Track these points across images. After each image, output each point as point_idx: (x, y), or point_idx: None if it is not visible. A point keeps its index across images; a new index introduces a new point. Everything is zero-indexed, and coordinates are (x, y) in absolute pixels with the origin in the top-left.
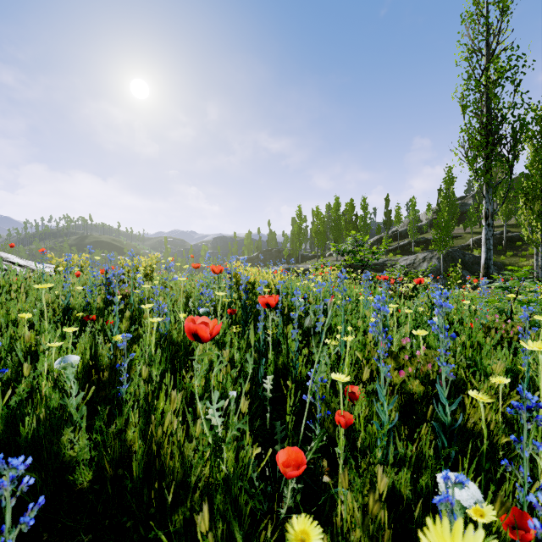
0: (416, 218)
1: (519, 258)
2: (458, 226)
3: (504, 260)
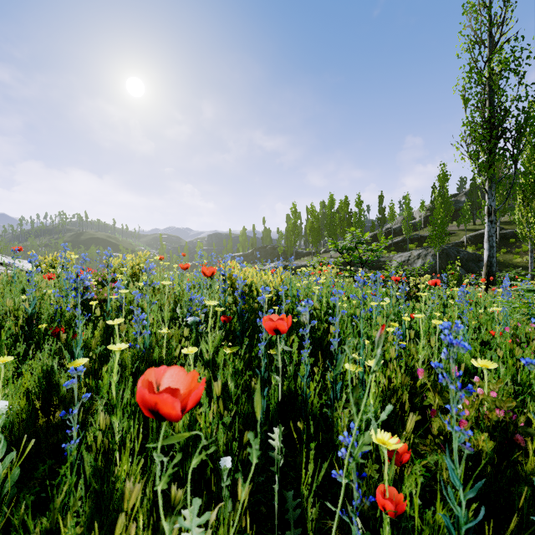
0: (410, 216)
1: (513, 255)
2: (451, 223)
3: (498, 257)
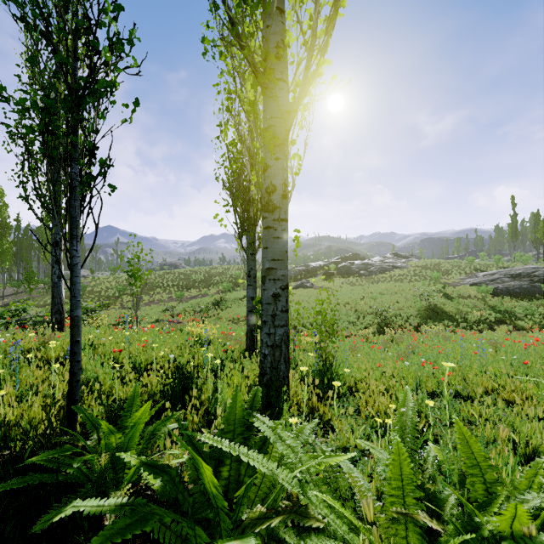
0: None
1: None
2: None
3: None
